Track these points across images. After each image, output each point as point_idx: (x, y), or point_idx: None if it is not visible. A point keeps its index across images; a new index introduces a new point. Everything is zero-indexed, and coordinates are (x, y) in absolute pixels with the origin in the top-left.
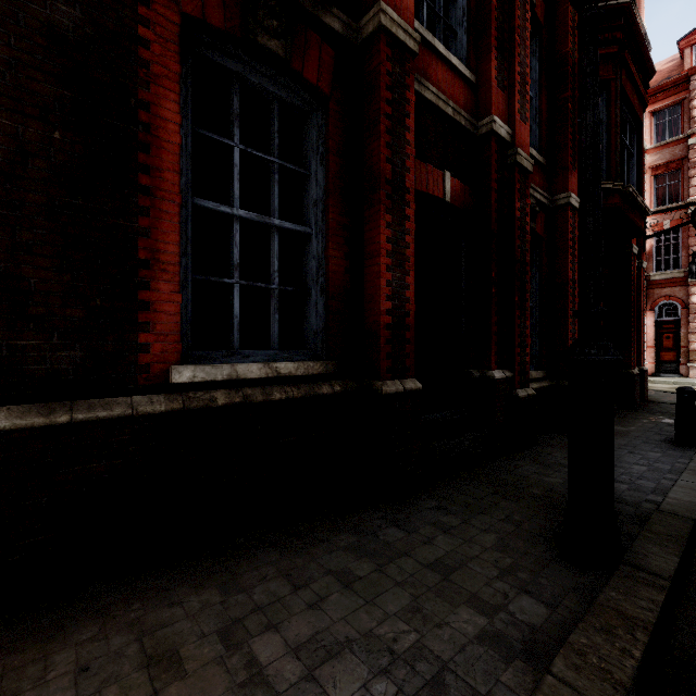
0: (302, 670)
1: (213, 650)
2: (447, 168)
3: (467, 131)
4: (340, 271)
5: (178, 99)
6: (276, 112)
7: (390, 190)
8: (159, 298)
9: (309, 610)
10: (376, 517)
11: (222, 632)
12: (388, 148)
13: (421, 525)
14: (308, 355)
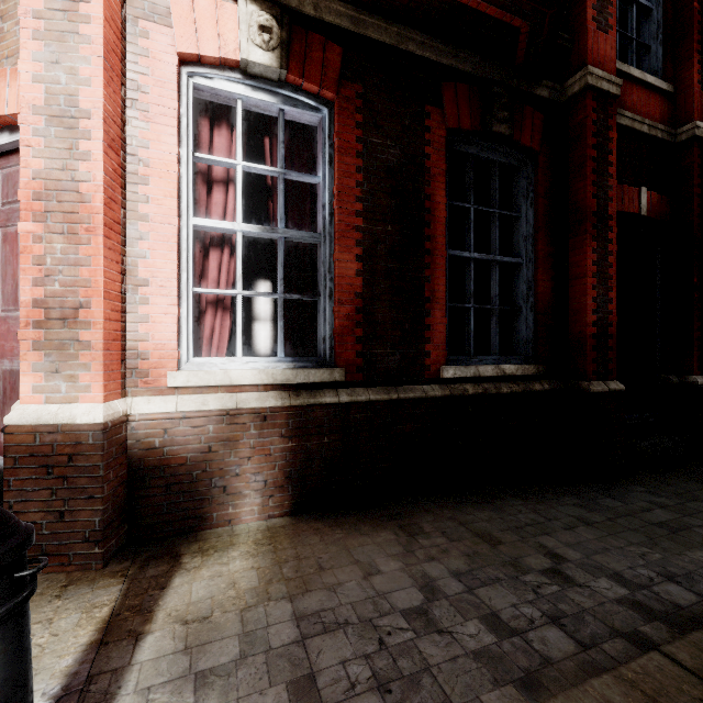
0: (581, 555)
1: (513, 537)
2: (642, 183)
3: (663, 141)
4: (547, 291)
5: (445, 187)
6: (497, 174)
7: (595, 221)
8: (435, 321)
9: (566, 531)
10: (589, 490)
11: (512, 531)
12: (593, 185)
13: (635, 501)
14: (521, 359)
